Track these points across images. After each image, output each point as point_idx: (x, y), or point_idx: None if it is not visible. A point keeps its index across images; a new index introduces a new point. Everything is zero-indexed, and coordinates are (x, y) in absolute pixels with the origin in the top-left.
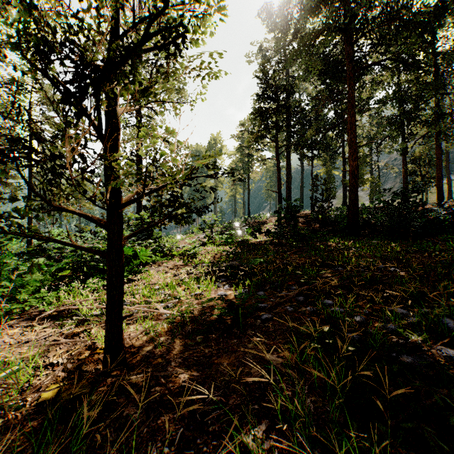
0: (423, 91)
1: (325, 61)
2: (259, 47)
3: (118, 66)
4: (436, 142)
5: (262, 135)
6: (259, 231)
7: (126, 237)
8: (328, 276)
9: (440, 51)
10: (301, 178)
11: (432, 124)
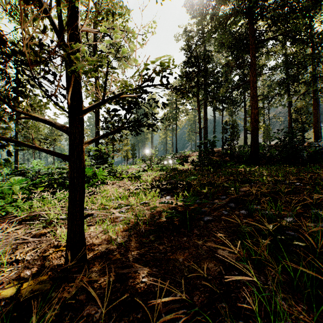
0: (303, 60)
1: (233, 37)
2: (184, 30)
3: None
4: (313, 97)
5: (188, 91)
6: (186, 161)
7: (87, 142)
8: (246, 189)
9: (316, 31)
10: (214, 125)
11: (310, 84)
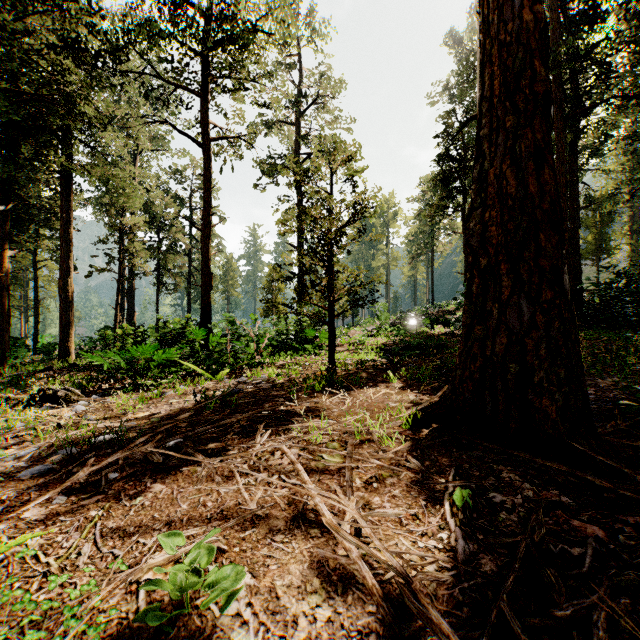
0: None
1: None
2: (445, 84)
3: (334, 237)
4: None
5: (444, 206)
6: (436, 321)
7: (337, 315)
8: None
9: None
10: None
11: None
